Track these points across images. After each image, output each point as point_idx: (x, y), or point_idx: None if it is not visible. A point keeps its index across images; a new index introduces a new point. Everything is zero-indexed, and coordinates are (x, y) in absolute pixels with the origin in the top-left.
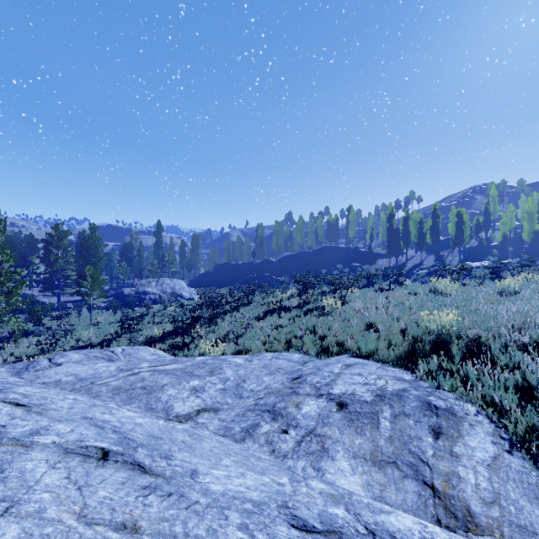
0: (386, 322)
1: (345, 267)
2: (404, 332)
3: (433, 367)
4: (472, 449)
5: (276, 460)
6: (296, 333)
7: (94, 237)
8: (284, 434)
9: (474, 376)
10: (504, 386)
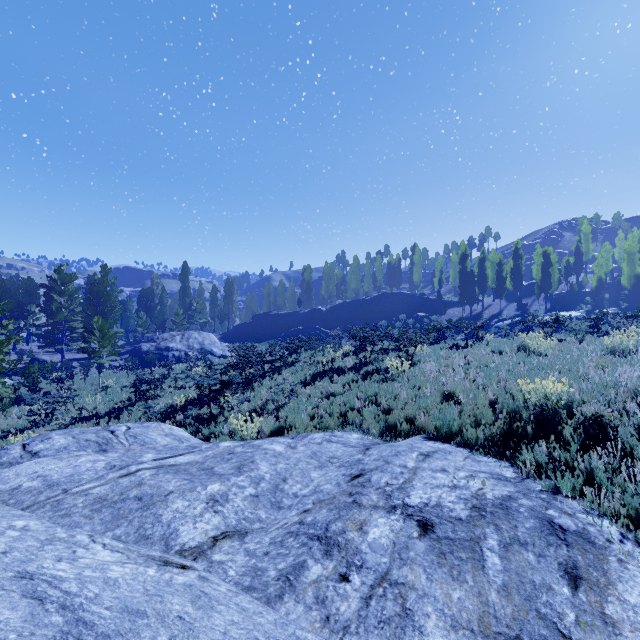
0: (469, 392)
1: (409, 317)
2: (493, 404)
3: (542, 459)
4: (634, 608)
5: None
6: (353, 404)
7: (106, 281)
8: (343, 584)
9: (604, 474)
10: None
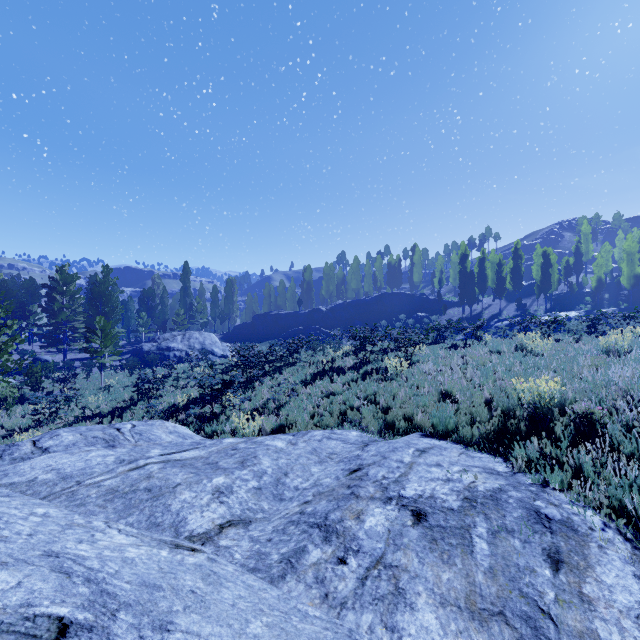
0: (466, 391)
1: (409, 318)
2: (489, 403)
3: (533, 454)
4: (610, 588)
5: (331, 617)
6: (353, 402)
7: (108, 281)
8: (341, 566)
9: (591, 468)
10: (633, 485)
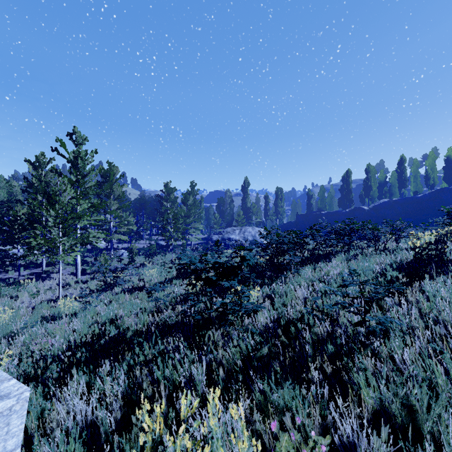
0: None
1: None
2: None
3: None
4: None
5: None
6: None
7: (193, 192)
8: None
9: None
10: None
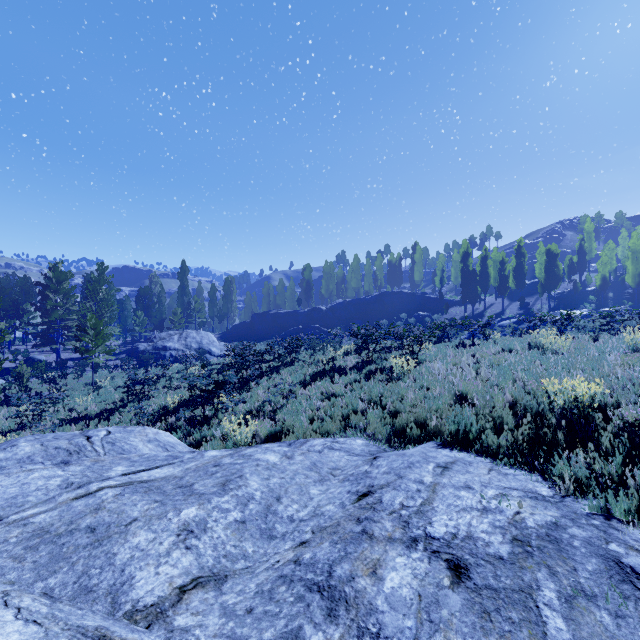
0: (485, 393)
1: (410, 317)
2: (511, 406)
3: (582, 473)
4: None
5: None
6: (356, 405)
7: (103, 279)
8: None
9: None
10: None
